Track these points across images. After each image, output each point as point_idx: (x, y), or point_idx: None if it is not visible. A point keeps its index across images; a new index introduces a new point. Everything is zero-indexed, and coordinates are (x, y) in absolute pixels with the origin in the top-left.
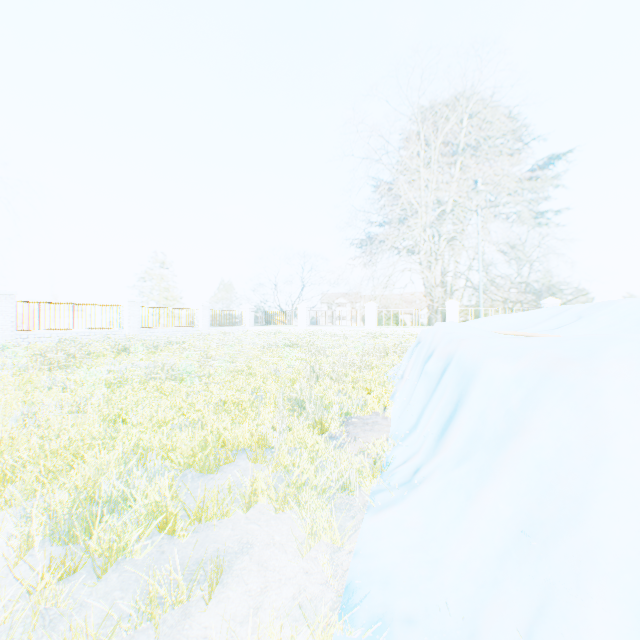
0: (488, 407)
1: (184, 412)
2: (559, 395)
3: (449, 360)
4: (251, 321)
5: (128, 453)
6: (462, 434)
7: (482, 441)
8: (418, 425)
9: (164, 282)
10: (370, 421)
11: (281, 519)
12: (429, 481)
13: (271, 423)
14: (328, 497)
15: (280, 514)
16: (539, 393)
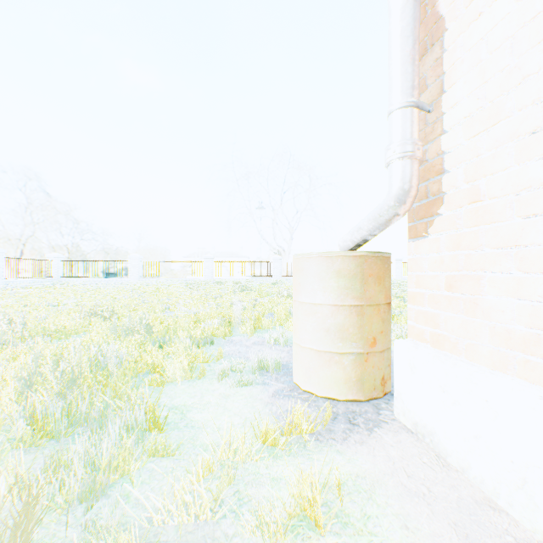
0: None
1: None
2: None
3: None
4: None
5: None
6: None
7: None
8: None
9: None
10: None
11: None
12: None
13: None
14: None
15: None
16: None
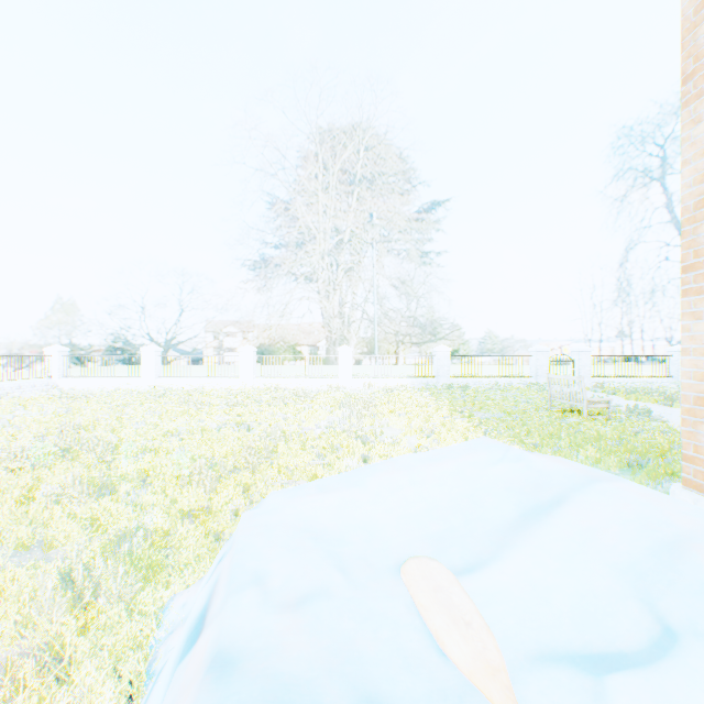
0: None
1: None
2: None
3: None
4: (63, 370)
5: None
6: None
7: None
8: None
9: None
10: None
11: None
12: None
13: None
14: None
15: None
16: None
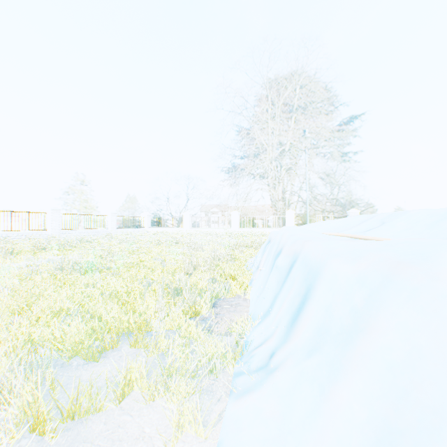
0: (334, 302)
1: (80, 302)
2: (403, 297)
3: (296, 257)
4: (149, 224)
5: (17, 346)
6: (311, 325)
7: (330, 334)
8: (272, 310)
9: (83, 195)
10: (234, 303)
11: (153, 407)
12: (284, 368)
13: (153, 310)
14: (197, 379)
15: (153, 401)
16: (383, 294)
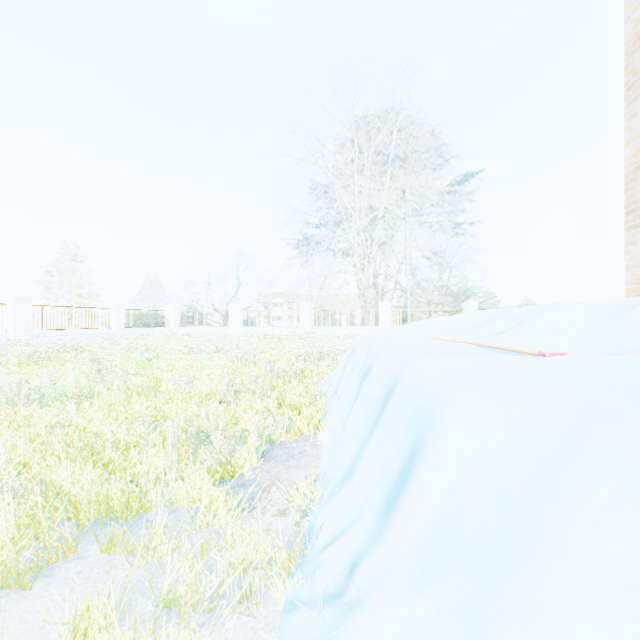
0: (465, 478)
1: (26, 462)
2: (614, 487)
3: (394, 382)
4: (177, 322)
5: None
6: (423, 516)
7: (460, 542)
8: (355, 473)
9: (73, 277)
10: (297, 451)
11: None
12: (374, 606)
13: (154, 474)
14: (218, 615)
15: None
16: (566, 473)
